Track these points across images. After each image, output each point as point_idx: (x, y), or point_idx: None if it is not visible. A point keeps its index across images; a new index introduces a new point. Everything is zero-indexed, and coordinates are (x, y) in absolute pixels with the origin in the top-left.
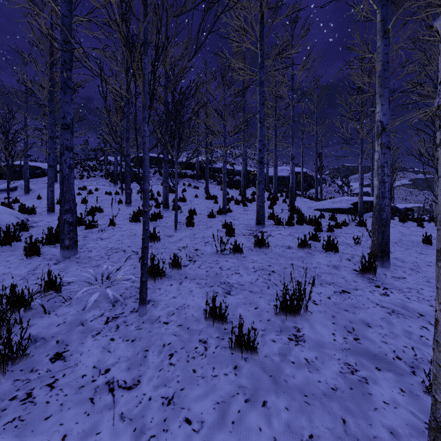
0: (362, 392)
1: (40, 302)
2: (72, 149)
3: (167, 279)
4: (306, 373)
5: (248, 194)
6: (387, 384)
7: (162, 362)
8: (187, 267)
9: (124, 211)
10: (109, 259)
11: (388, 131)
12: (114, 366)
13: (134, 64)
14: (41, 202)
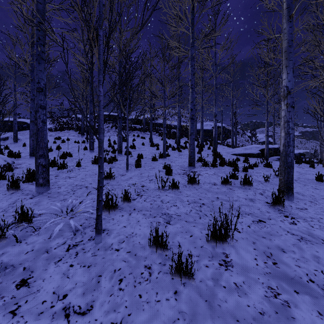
0: (286, 316)
1: (13, 232)
2: (44, 108)
3: (119, 210)
4: (236, 297)
5: (182, 143)
6: (306, 307)
7: (113, 287)
8: (135, 200)
9: (88, 155)
10: (74, 194)
11: (293, 94)
12: (71, 292)
13: (90, 34)
14: (26, 149)
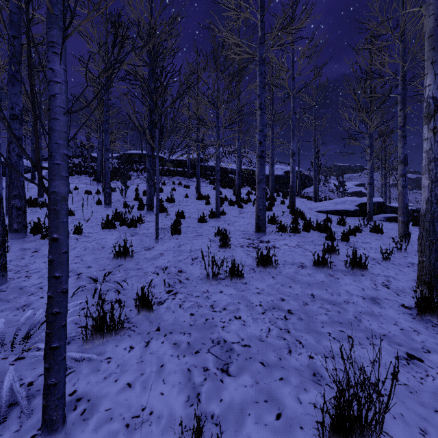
0: None
1: None
2: None
3: (128, 333)
4: None
5: (243, 194)
6: None
7: None
8: (162, 304)
9: (100, 213)
10: None
11: None
12: None
13: None
14: None
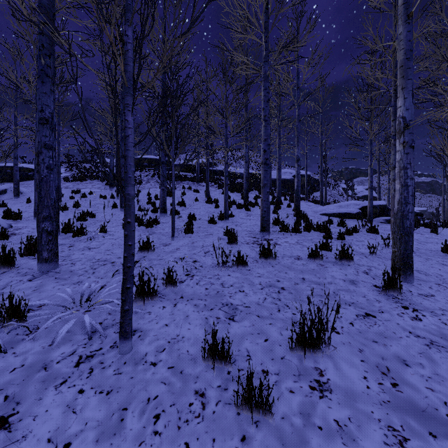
0: None
1: None
2: (51, 147)
3: (160, 299)
4: (339, 446)
5: (250, 198)
6: None
7: (144, 430)
8: (183, 283)
9: (118, 216)
10: (94, 273)
11: (412, 128)
12: (77, 438)
13: (111, 33)
14: (30, 206)
